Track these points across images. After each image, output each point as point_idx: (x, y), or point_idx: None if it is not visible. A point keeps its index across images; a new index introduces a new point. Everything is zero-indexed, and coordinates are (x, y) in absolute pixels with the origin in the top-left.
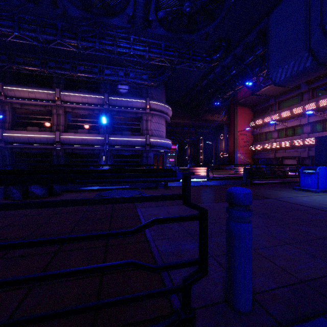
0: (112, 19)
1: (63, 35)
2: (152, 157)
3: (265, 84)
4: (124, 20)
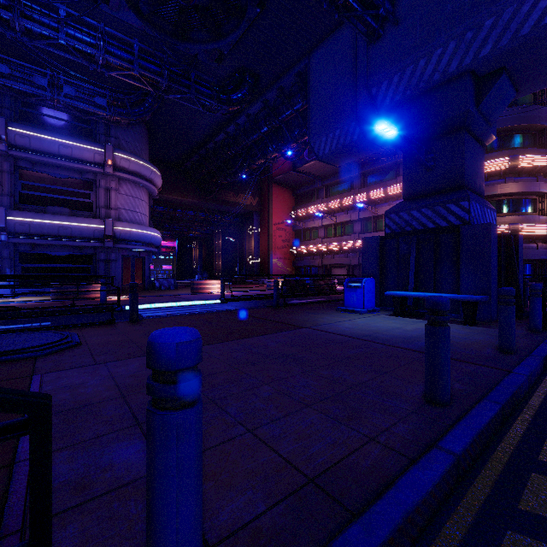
0: None
1: None
2: (118, 261)
3: (311, 158)
4: None
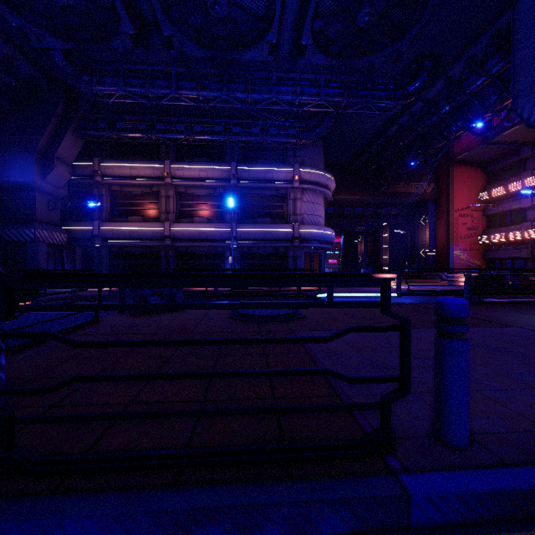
0: (246, 52)
1: (178, 86)
2: (302, 257)
3: (512, 122)
4: (264, 51)
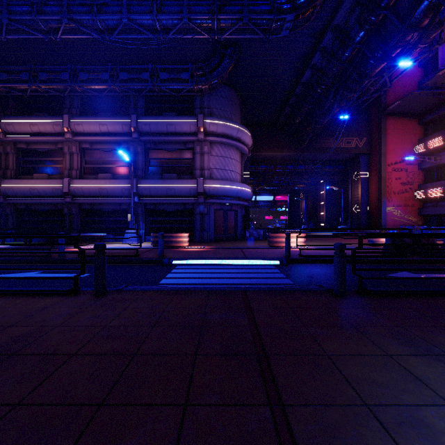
0: None
1: (12, 11)
2: (211, 214)
3: None
4: None
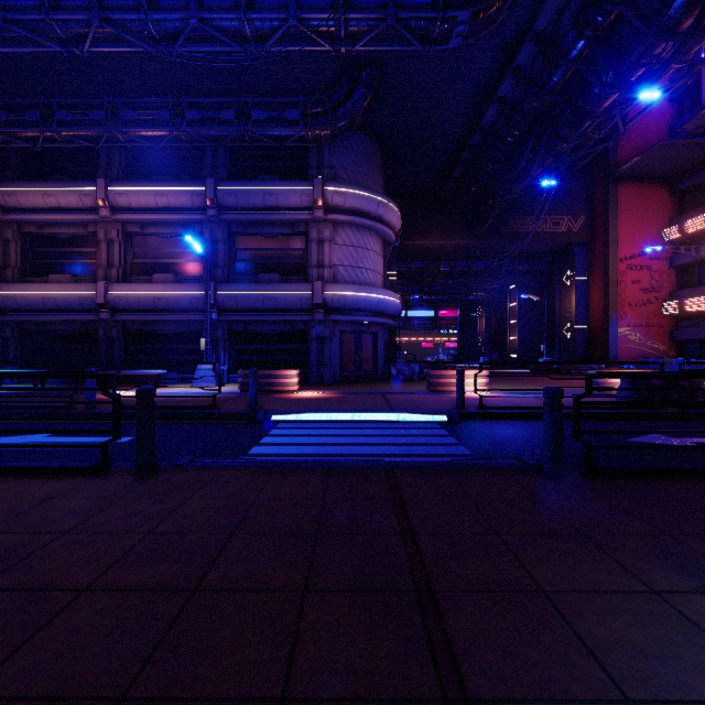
0: None
1: (9, 6)
2: (335, 339)
3: None
4: None
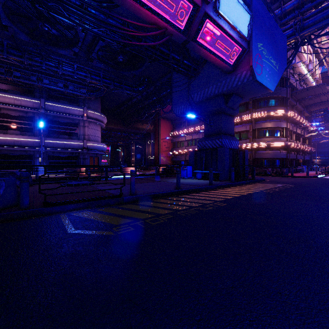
0: (60, 50)
1: (9, 52)
2: (88, 158)
3: None
4: (71, 53)
